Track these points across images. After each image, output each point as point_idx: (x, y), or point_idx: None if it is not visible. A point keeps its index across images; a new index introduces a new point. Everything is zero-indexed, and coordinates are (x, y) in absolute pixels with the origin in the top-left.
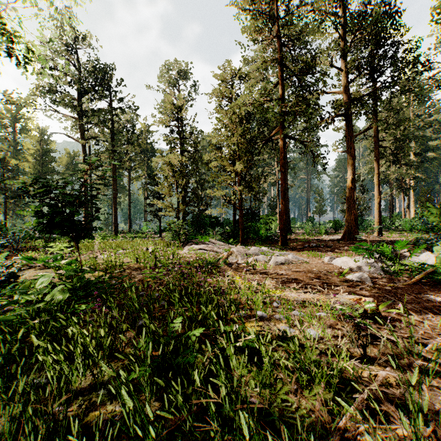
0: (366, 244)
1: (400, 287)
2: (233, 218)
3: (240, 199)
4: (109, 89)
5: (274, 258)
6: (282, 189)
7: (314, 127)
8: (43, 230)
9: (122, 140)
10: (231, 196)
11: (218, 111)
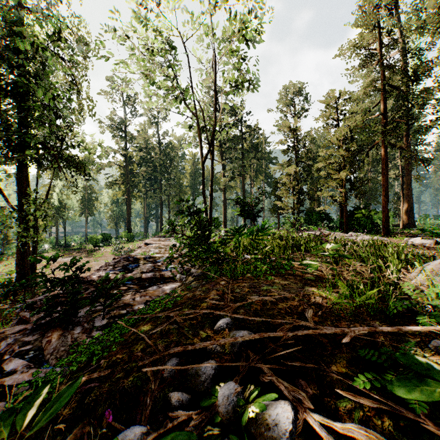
0: (432, 228)
1: (426, 247)
2: (341, 213)
3: (344, 198)
4: (240, 120)
5: (360, 237)
6: (385, 189)
7: (423, 129)
8: (243, 216)
9: (249, 157)
10: (335, 197)
11: (327, 127)
